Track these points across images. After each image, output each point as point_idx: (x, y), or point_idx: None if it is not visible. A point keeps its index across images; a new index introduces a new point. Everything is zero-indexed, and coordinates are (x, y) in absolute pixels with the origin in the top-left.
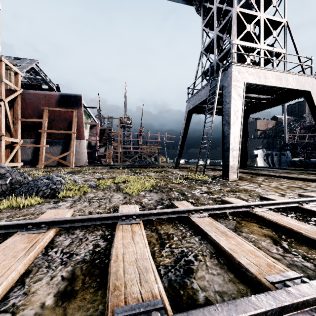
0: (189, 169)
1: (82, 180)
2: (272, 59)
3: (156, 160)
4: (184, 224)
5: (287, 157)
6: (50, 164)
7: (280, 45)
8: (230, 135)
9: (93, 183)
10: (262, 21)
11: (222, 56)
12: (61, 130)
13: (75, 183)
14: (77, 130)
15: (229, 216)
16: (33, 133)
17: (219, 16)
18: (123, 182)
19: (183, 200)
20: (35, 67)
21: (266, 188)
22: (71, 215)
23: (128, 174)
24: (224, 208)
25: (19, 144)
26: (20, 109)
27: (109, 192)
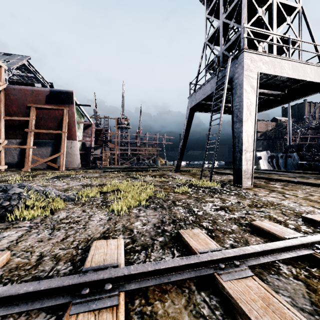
0: (191, 173)
1: (64, 188)
2: (288, 47)
3: (155, 162)
4: (208, 296)
5: (294, 159)
6: (39, 167)
7: (295, 33)
8: (242, 134)
9: (73, 194)
10: (275, 6)
11: (229, 45)
12: (51, 129)
13: (45, 196)
14: (68, 130)
15: (281, 265)
16: (19, 133)
17: (225, 2)
18: (113, 191)
19: (194, 224)
20: (26, 64)
21: (297, 201)
22: (1, 266)
23: (122, 179)
24: (272, 250)
25: (2, 145)
26: (4, 106)
27: (90, 208)
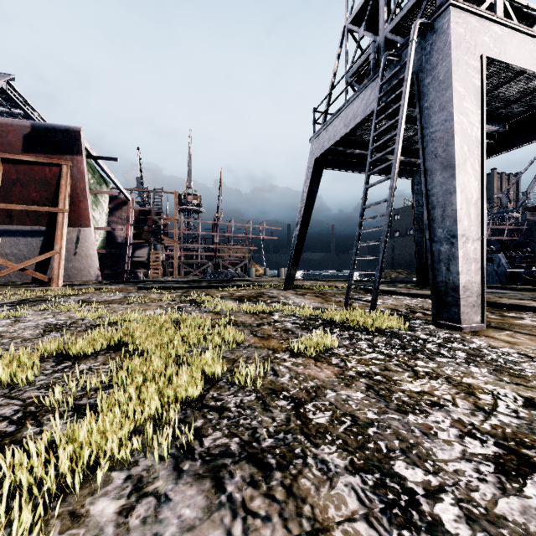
0: (317, 291)
1: None
2: None
3: (246, 271)
4: None
5: (499, 265)
6: (14, 280)
7: None
8: (456, 196)
9: None
10: None
11: (401, 18)
12: (36, 205)
13: None
14: (72, 206)
15: None
16: None
17: None
18: (112, 348)
19: None
20: (6, 88)
21: None
22: None
23: (167, 306)
24: None
25: None
26: None
27: None
